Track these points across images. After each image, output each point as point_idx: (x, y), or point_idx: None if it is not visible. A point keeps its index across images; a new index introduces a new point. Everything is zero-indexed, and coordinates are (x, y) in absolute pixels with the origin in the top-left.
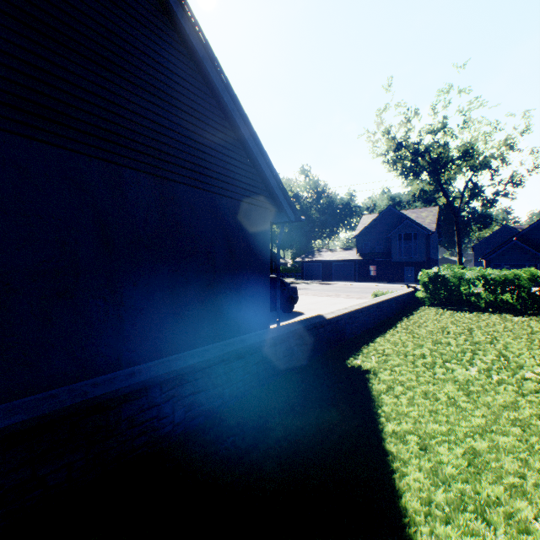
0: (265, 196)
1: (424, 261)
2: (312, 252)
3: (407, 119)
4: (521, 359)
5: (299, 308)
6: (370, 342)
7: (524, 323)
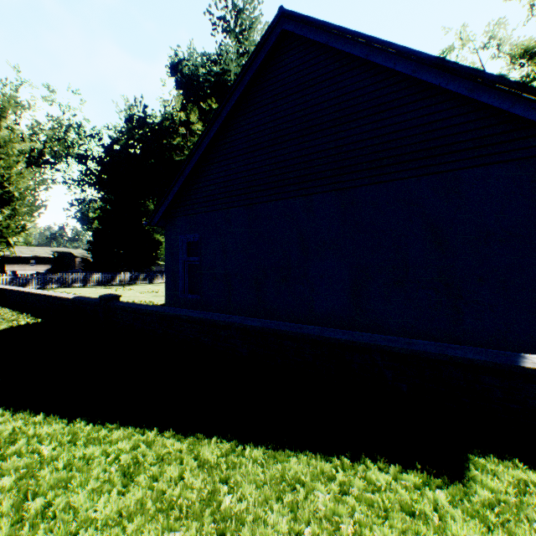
0: None
1: None
2: None
3: None
4: None
5: None
6: None
7: None
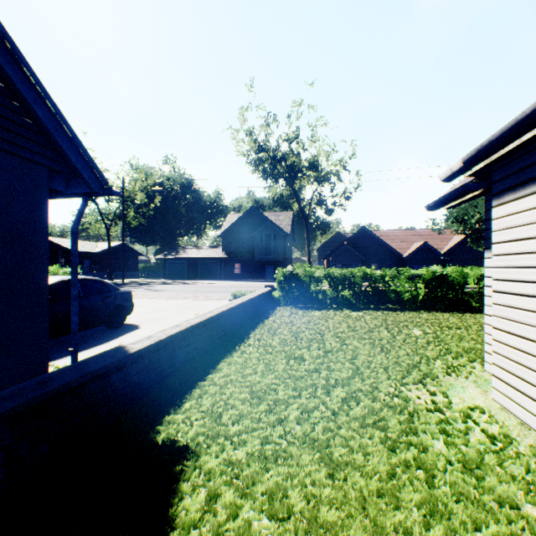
0: (37, 141)
1: (282, 260)
2: (177, 249)
3: (267, 123)
4: (373, 371)
5: (138, 318)
6: (211, 370)
7: (362, 319)
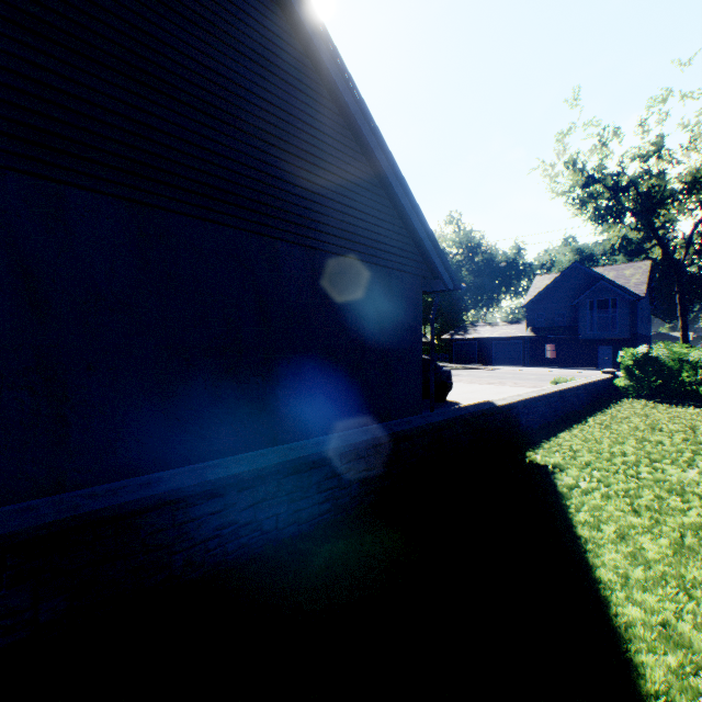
0: (417, 261)
1: (628, 337)
2: (464, 327)
3: (601, 142)
4: None
5: (454, 397)
6: (552, 436)
7: None
